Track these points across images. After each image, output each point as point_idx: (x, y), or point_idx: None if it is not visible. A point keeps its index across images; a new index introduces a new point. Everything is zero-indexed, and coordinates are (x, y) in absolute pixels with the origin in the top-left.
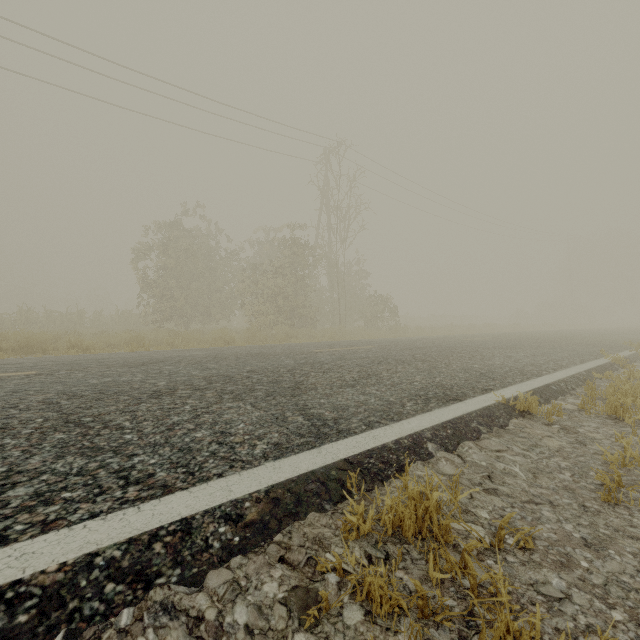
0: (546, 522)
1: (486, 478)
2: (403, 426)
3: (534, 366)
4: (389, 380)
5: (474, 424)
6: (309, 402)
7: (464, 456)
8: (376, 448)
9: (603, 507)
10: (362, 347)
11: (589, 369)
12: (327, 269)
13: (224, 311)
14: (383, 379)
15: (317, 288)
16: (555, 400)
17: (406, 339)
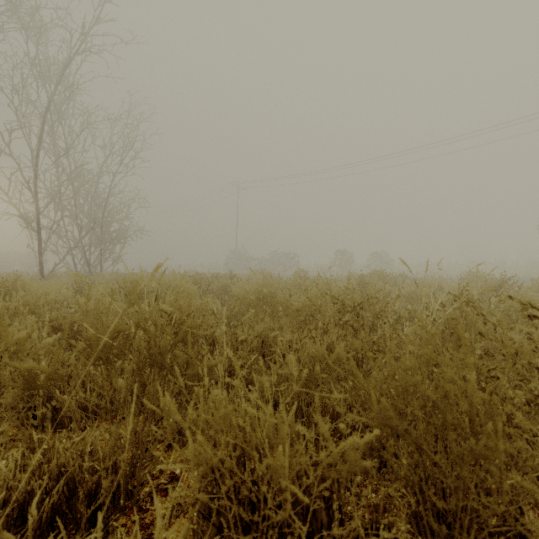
0: None
1: None
2: None
3: None
4: None
5: None
6: None
7: None
8: None
9: None
10: None
11: None
12: None
13: None
14: None
15: None
16: None
17: None
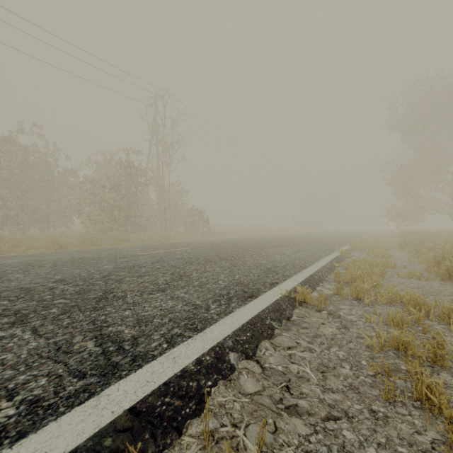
0: (351, 451)
1: (286, 390)
2: (206, 337)
3: (300, 260)
4: (198, 280)
5: (268, 321)
6: (111, 316)
7: (263, 362)
8: (174, 377)
9: (387, 408)
10: (180, 249)
11: (331, 260)
12: (155, 187)
13: (63, 219)
14: (193, 280)
15: (148, 202)
16: (318, 287)
17: (214, 241)
